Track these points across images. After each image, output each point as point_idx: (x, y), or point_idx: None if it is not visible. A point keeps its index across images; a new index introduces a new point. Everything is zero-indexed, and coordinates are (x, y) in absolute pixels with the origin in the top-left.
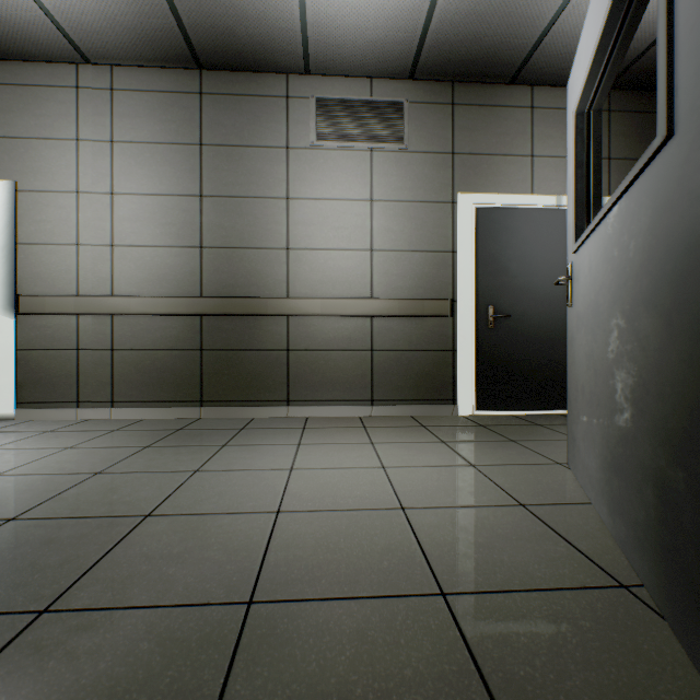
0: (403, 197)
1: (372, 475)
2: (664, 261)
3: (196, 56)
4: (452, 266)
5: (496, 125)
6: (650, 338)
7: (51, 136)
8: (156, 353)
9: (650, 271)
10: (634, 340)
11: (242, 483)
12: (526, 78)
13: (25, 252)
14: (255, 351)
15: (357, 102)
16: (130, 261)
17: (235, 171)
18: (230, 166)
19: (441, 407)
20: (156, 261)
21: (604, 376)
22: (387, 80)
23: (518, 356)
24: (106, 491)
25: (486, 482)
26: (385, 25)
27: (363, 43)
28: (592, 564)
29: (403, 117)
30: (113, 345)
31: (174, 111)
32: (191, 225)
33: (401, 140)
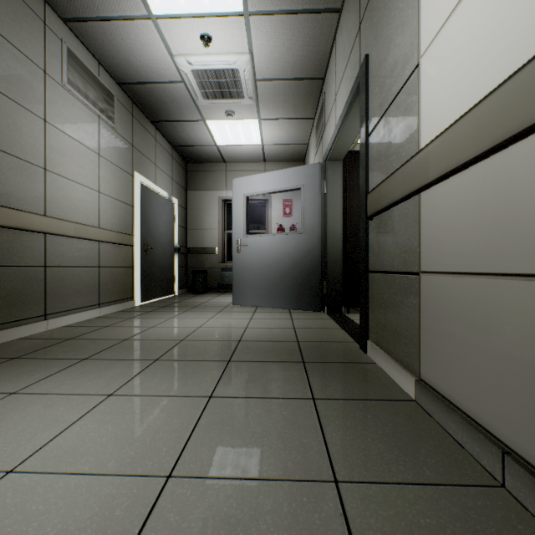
0: (114, 161)
1: (219, 319)
2: (301, 252)
3: None
4: (133, 215)
5: (146, 140)
6: (296, 265)
7: None
8: None
9: (296, 253)
10: (289, 265)
11: (213, 332)
12: (159, 125)
13: None
14: (15, 267)
15: (93, 74)
16: None
17: None
18: None
19: (130, 303)
20: None
21: (271, 273)
22: (107, 73)
23: (153, 270)
24: (201, 351)
25: (237, 312)
26: (144, 65)
27: (124, 56)
28: (283, 312)
29: (115, 106)
30: None
31: None
32: None
33: (114, 121)
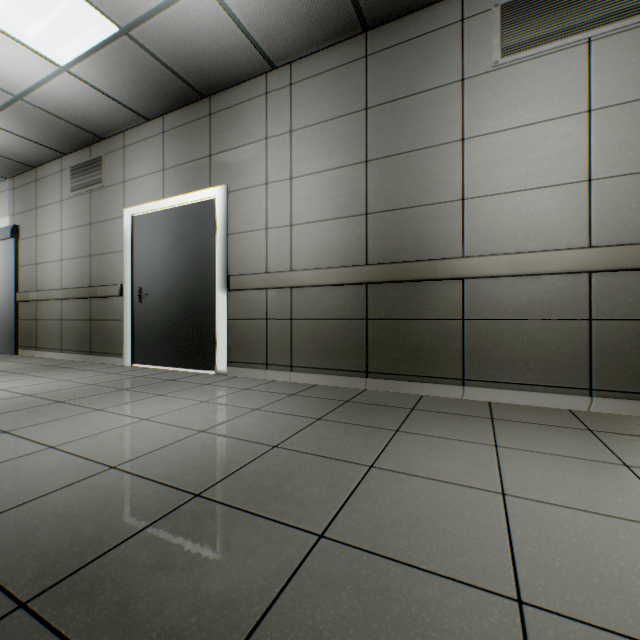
0: None
1: None
2: None
3: (361, 17)
4: None
5: None
6: None
7: (249, 141)
8: (326, 323)
9: None
10: None
11: (434, 506)
12: None
13: (233, 240)
14: (422, 321)
15: None
16: (304, 238)
17: (401, 125)
18: (395, 122)
19: None
20: (326, 235)
21: None
22: None
23: None
24: (279, 476)
25: None
26: None
27: None
28: None
29: None
30: (291, 315)
31: (341, 84)
32: (357, 194)
33: None
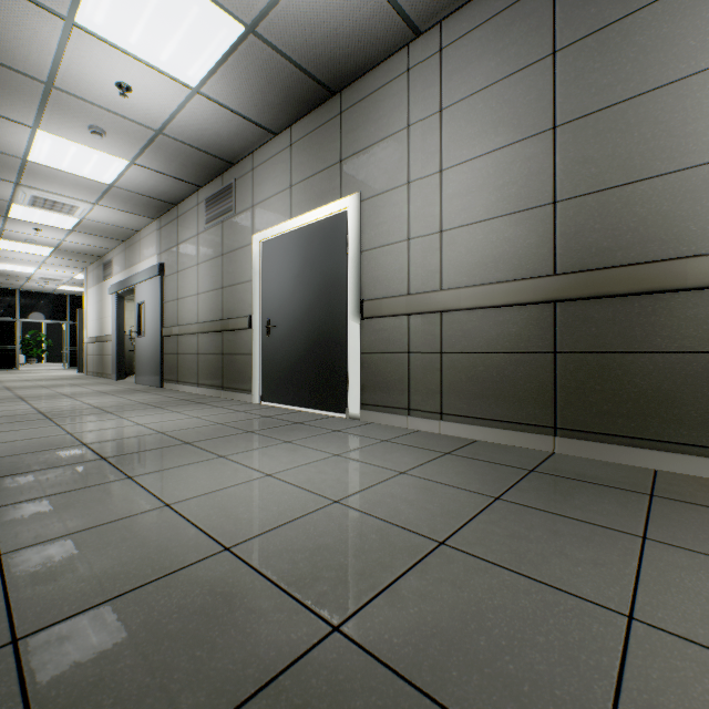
0: None
1: None
2: None
3: None
4: None
5: None
6: None
7: (386, 134)
8: (490, 357)
9: None
10: None
11: None
12: None
13: (367, 258)
14: (654, 354)
15: None
16: (459, 246)
17: (613, 63)
18: (603, 61)
19: None
20: (490, 238)
21: None
22: None
23: None
24: (462, 610)
25: None
26: None
27: None
28: None
29: None
30: (441, 347)
31: (513, 29)
32: (538, 176)
33: None
